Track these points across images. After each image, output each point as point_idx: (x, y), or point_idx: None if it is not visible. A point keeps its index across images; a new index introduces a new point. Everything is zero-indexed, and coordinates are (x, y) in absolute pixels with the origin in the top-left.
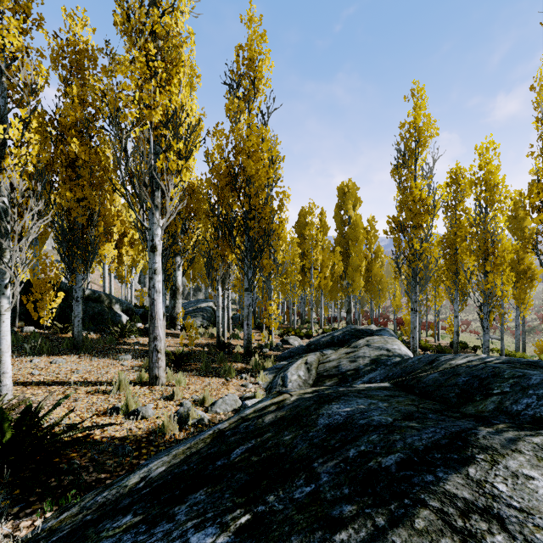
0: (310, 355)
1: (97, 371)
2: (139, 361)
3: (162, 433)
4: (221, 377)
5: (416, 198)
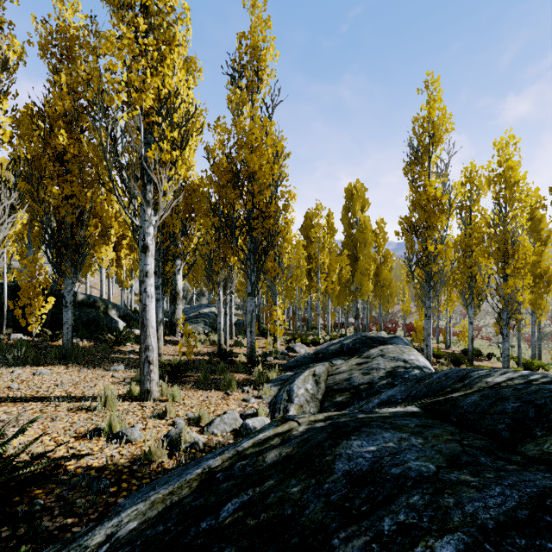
0: (319, 365)
1: (85, 383)
2: (132, 371)
3: (148, 461)
4: (221, 391)
5: (430, 196)
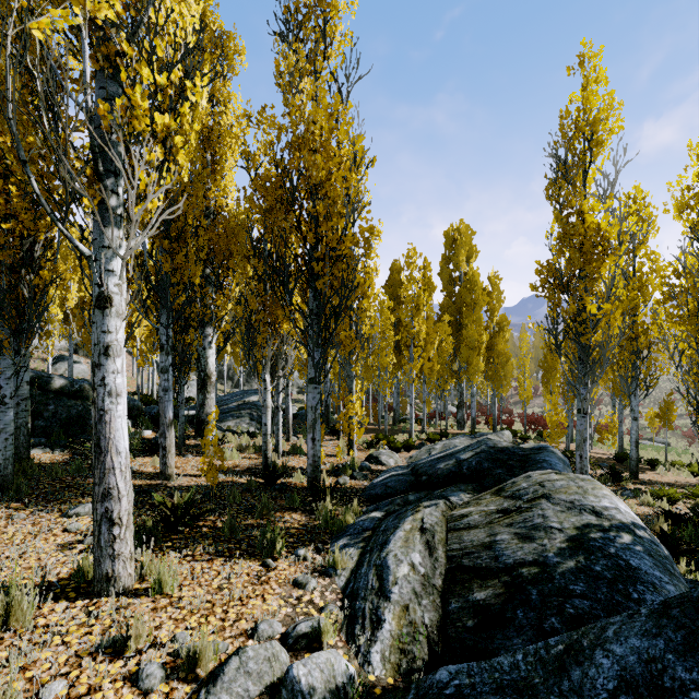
0: (428, 506)
1: (3, 551)
2: None
3: None
4: (257, 558)
5: (590, 229)
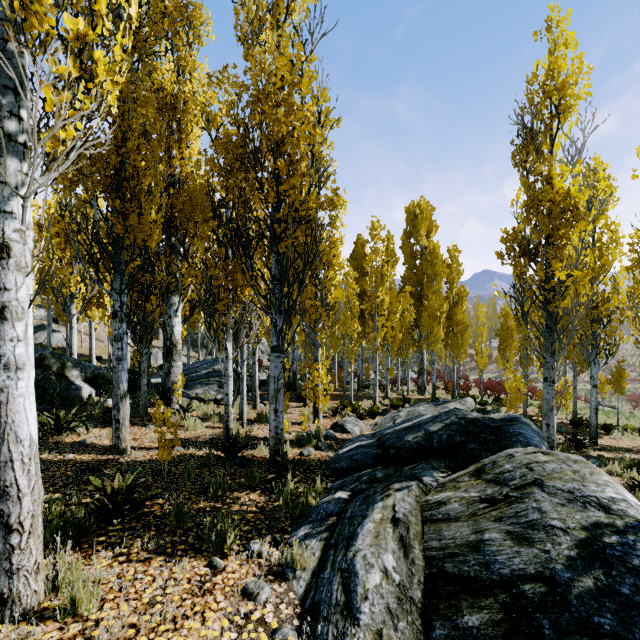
0: (399, 489)
1: None
2: None
3: None
4: (204, 555)
5: (559, 194)
